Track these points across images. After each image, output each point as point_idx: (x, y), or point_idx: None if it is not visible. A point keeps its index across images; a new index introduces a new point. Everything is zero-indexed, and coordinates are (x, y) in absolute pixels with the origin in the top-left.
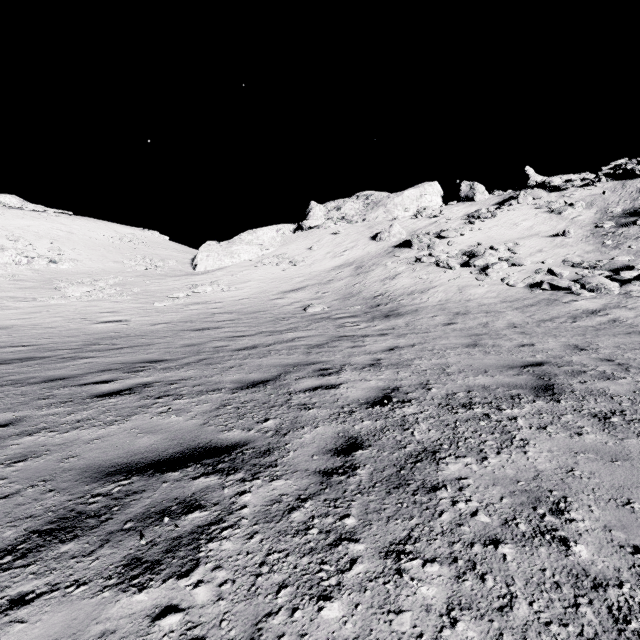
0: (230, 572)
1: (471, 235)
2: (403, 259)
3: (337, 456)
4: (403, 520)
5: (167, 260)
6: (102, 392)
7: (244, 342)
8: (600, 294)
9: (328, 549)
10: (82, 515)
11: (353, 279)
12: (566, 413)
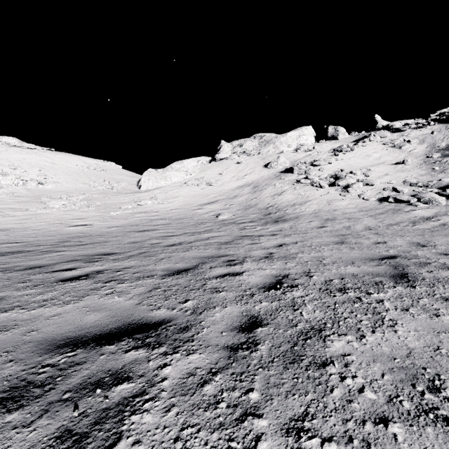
0: (147, 448)
1: (336, 163)
2: (287, 181)
3: (242, 333)
4: (300, 395)
5: (120, 182)
6: (66, 277)
7: (173, 240)
8: (432, 205)
9: (235, 424)
10: (30, 385)
11: (251, 195)
12: (422, 297)
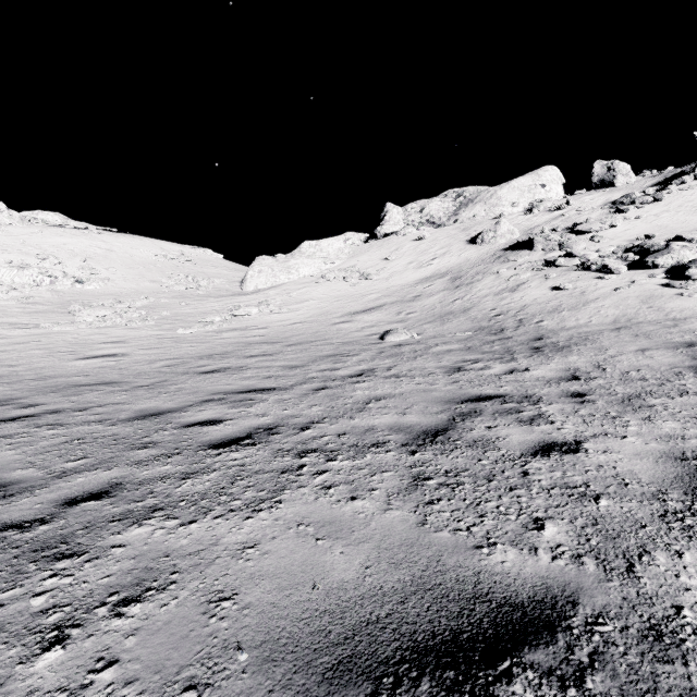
0: None
1: (627, 226)
2: (524, 263)
3: None
4: None
5: (213, 278)
6: None
7: (260, 409)
8: None
9: None
10: None
11: (450, 293)
12: None
